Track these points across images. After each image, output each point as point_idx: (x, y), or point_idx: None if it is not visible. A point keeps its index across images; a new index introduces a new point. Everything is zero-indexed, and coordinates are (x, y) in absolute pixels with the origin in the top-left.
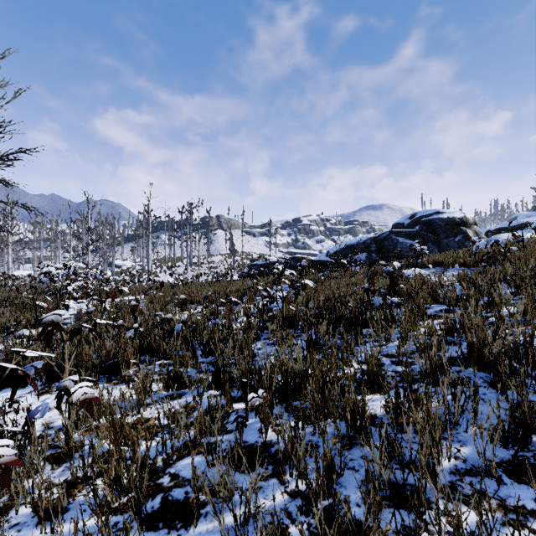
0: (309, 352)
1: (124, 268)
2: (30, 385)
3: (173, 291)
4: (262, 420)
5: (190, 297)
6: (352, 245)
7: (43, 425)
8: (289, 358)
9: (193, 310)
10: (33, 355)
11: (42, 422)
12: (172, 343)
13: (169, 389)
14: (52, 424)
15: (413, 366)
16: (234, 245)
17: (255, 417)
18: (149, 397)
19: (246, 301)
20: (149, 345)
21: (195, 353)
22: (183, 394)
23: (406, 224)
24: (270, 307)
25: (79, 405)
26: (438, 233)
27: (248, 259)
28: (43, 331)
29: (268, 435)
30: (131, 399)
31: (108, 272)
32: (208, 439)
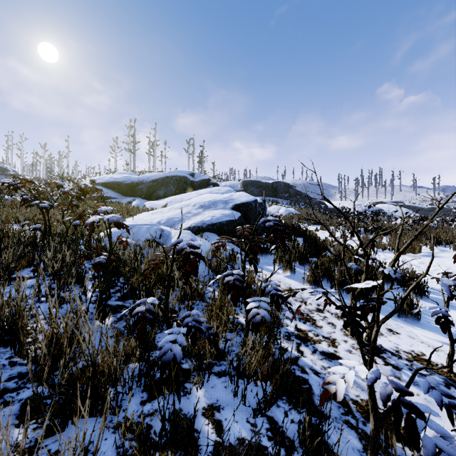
0: None
1: None
2: None
3: None
4: None
5: None
6: None
7: None
8: None
9: None
10: None
11: None
12: None
13: None
14: None
15: None
16: None
17: None
18: None
19: None
20: None
21: None
22: None
23: (197, 180)
24: None
25: None
26: None
27: None
28: None
29: None
30: None
31: None
32: None
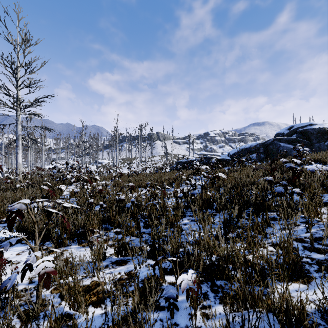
0: (225, 231)
1: (103, 164)
2: (32, 242)
3: (129, 178)
4: (191, 303)
5: (138, 183)
6: (246, 149)
7: (29, 278)
8: (210, 237)
9: (140, 192)
10: (4, 236)
11: (29, 276)
12: (124, 217)
13: (118, 255)
14: (35, 278)
15: (327, 254)
16: (166, 150)
17: (184, 294)
18: (104, 260)
19: (175, 186)
20: (108, 217)
21: (139, 225)
22: (128, 260)
23: (286, 133)
24: (192, 193)
25: (39, 278)
26: (311, 139)
27: (175, 158)
28: (8, 217)
29: (197, 320)
30: (91, 262)
31: (94, 166)
32: (143, 314)
